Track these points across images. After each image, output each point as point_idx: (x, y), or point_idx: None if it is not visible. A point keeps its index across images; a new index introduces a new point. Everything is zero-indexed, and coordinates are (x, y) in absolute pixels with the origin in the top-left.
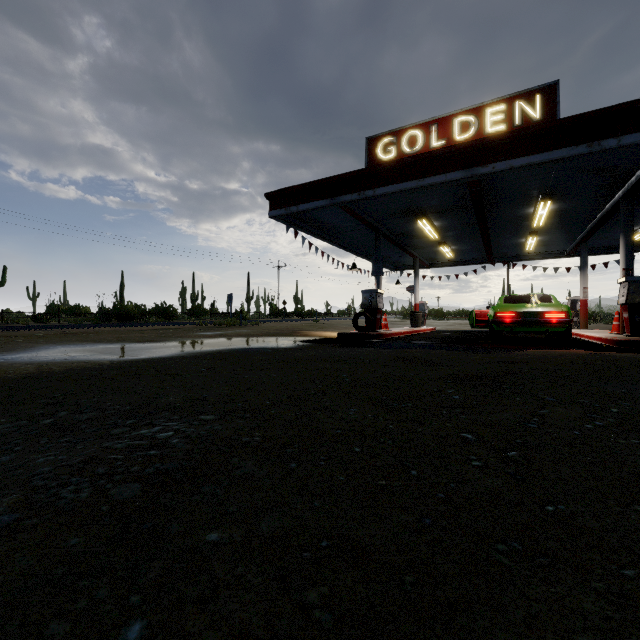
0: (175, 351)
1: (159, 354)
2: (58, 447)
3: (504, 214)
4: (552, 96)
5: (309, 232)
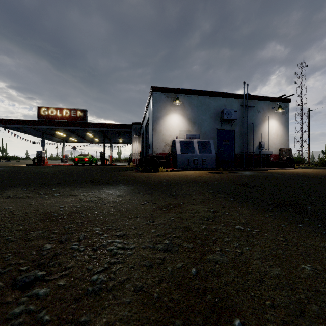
0: None
1: None
2: None
3: (82, 133)
4: (85, 112)
5: (14, 130)
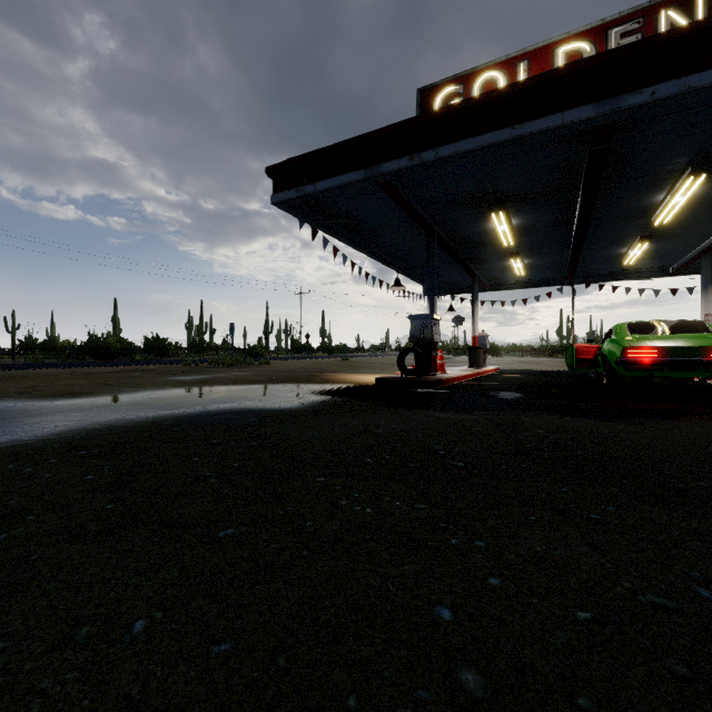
0: (66, 423)
1: (14, 434)
2: None
3: (618, 204)
4: None
5: (334, 233)
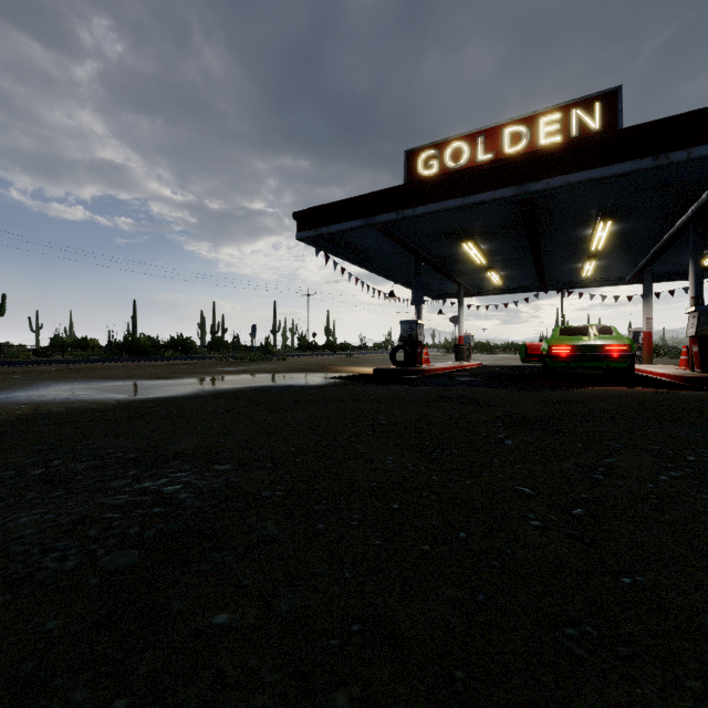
0: (191, 389)
1: (173, 393)
2: (46, 503)
3: (559, 236)
4: (613, 104)
5: (341, 256)
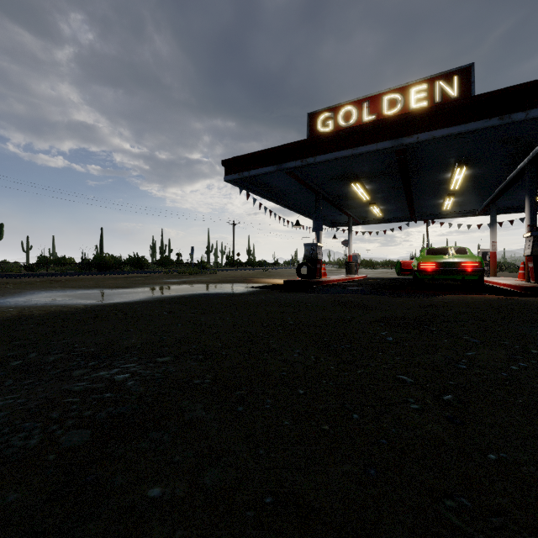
0: (143, 296)
1: (128, 299)
2: (20, 389)
3: (426, 179)
4: (467, 77)
5: (259, 194)
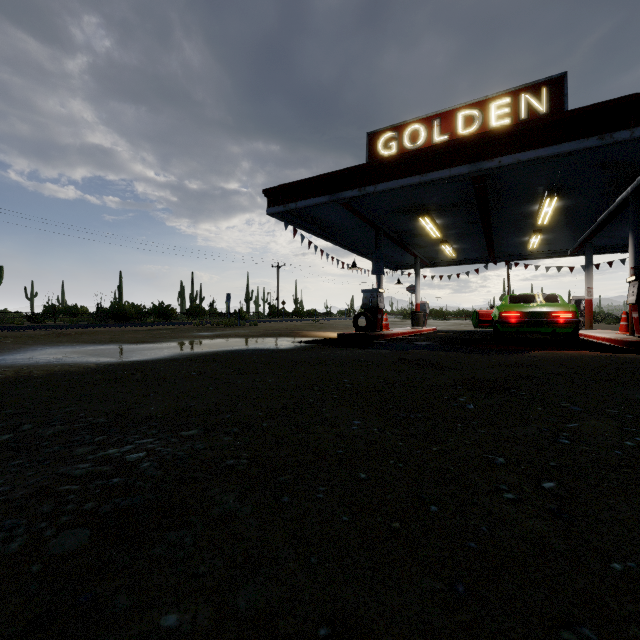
0: (168, 353)
1: (150, 356)
2: (5, 473)
3: (508, 211)
4: (559, 89)
5: (308, 230)
